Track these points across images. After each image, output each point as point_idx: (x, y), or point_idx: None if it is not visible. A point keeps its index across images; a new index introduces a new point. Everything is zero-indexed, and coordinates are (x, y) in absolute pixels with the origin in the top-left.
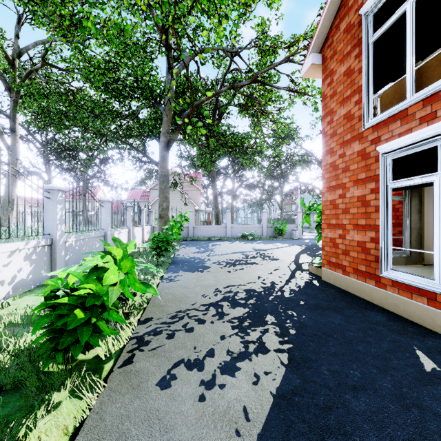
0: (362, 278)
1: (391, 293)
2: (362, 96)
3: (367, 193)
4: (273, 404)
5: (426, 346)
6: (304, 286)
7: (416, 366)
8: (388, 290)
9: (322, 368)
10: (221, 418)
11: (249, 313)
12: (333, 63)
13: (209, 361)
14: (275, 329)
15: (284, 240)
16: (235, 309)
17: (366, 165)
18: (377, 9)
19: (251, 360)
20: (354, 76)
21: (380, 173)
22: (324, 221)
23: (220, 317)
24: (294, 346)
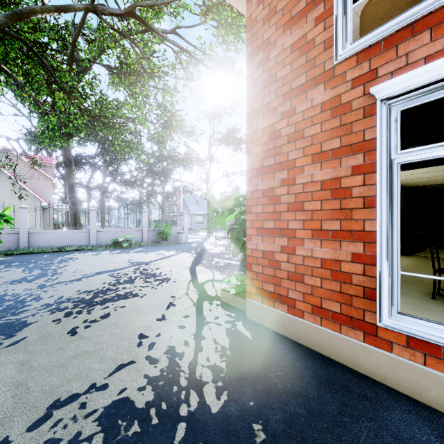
0: (332, 323)
1: (406, 361)
2: (335, 2)
3: (345, 175)
4: None
5: None
6: (232, 349)
7: None
8: (397, 353)
9: None
10: None
11: None
12: None
13: None
14: None
15: (170, 246)
16: None
17: (343, 124)
18: None
19: None
20: None
21: (377, 137)
22: (251, 224)
23: None
24: None
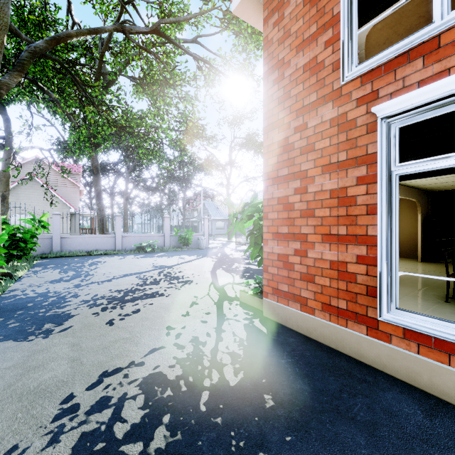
0: (339, 319)
1: (402, 351)
2: (341, 29)
3: (350, 185)
4: None
5: None
6: (249, 341)
7: None
8: (395, 344)
9: None
10: None
11: None
12: None
13: None
14: None
15: (191, 251)
16: None
17: (349, 139)
18: None
19: None
20: (324, 1)
21: (378, 151)
22: (267, 229)
23: None
24: None
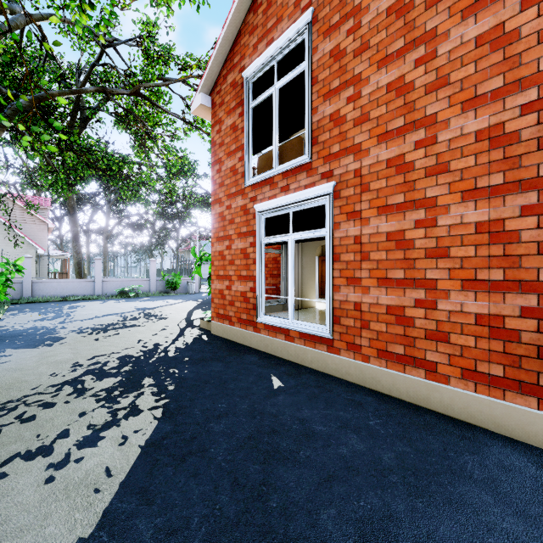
0: (244, 326)
1: (264, 336)
2: (244, 154)
3: (248, 247)
4: (140, 454)
5: (280, 372)
6: (192, 343)
7: (269, 388)
8: (262, 333)
9: (194, 411)
10: (77, 487)
11: (122, 381)
12: (221, 111)
13: (62, 442)
14: (152, 389)
15: (179, 296)
16: (102, 380)
17: (247, 220)
18: (255, 79)
19: (119, 425)
20: (238, 133)
21: (256, 229)
22: (213, 272)
23: (80, 394)
24: (171, 400)
